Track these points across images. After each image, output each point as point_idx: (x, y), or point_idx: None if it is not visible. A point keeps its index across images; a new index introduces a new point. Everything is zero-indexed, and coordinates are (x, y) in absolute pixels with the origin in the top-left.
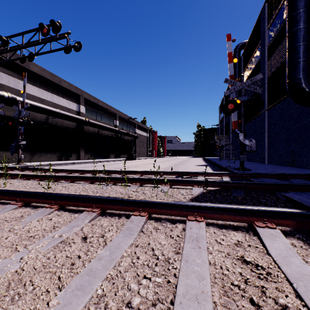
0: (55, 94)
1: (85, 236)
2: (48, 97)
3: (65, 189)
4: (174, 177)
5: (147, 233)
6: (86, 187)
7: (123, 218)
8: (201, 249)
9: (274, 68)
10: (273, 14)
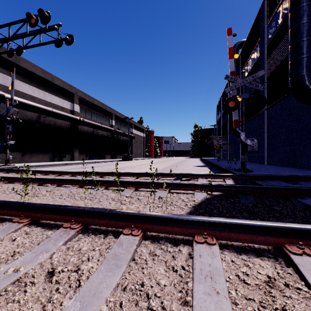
0: (48, 92)
1: (53, 269)
2: (39, 95)
3: (49, 194)
4: (172, 179)
5: (140, 263)
6: (73, 192)
7: (110, 237)
8: (220, 296)
9: (274, 66)
10: (273, 11)
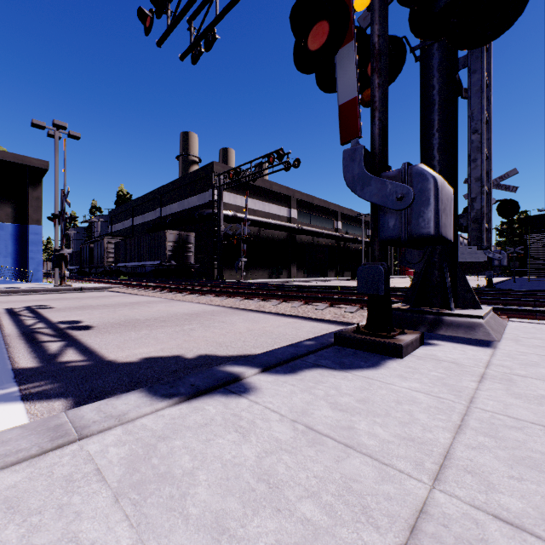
0: (266, 202)
1: None
2: (259, 207)
3: None
4: None
5: None
6: None
7: None
8: None
9: None
10: None
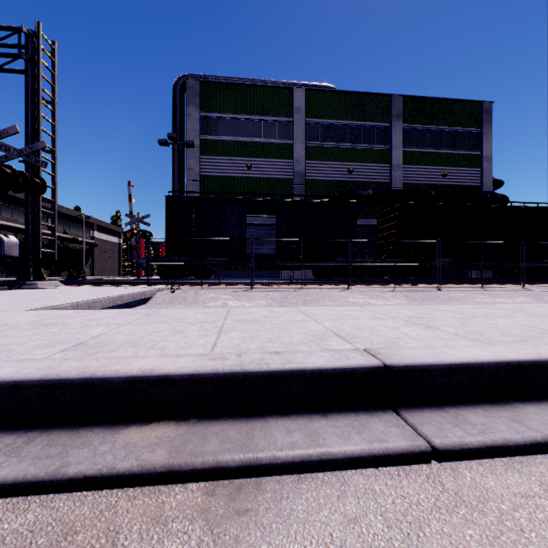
0: None
1: None
2: None
3: None
4: None
5: None
6: None
7: None
8: None
9: None
10: None
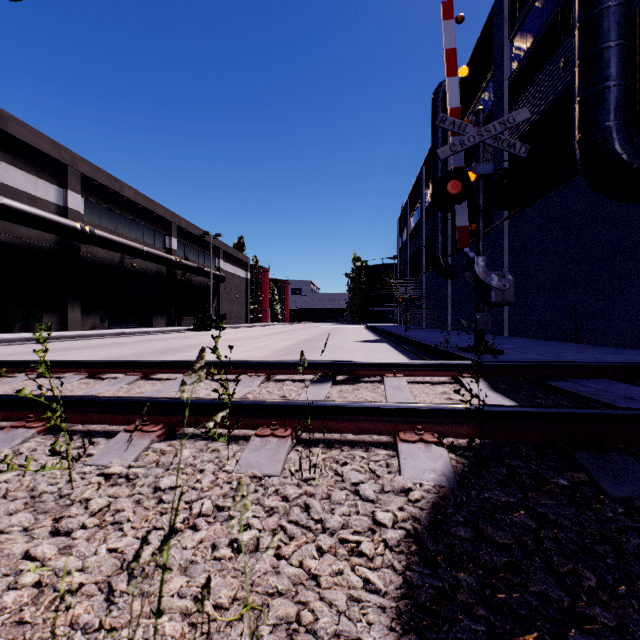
0: None
1: None
2: None
3: None
4: (309, 378)
5: None
6: None
7: None
8: None
9: (526, 124)
10: (524, 7)
